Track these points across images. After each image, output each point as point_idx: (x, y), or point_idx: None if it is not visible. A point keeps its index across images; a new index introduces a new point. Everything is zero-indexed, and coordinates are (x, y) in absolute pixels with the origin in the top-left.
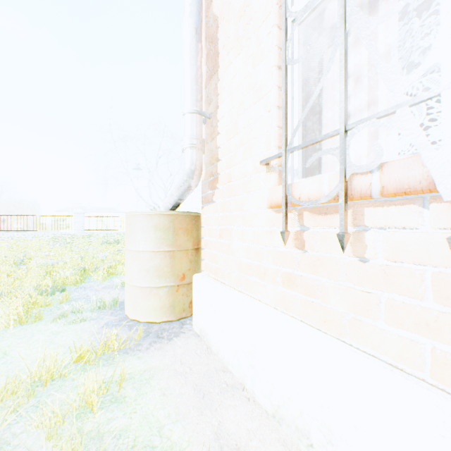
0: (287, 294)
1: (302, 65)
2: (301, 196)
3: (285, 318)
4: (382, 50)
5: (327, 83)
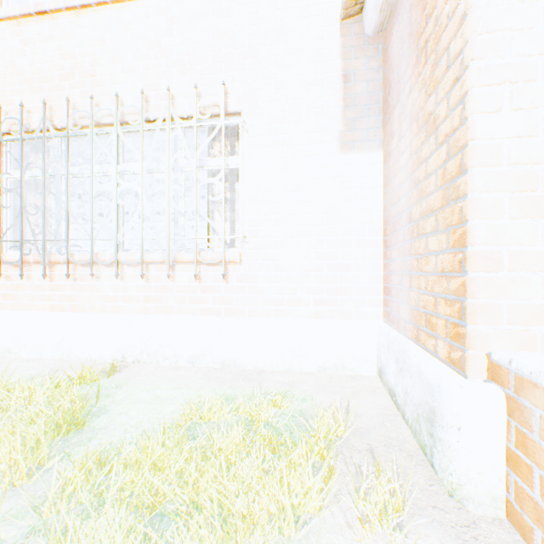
0: (4, 303)
1: (16, 196)
2: (9, 260)
3: (2, 311)
4: (51, 207)
5: (30, 207)
